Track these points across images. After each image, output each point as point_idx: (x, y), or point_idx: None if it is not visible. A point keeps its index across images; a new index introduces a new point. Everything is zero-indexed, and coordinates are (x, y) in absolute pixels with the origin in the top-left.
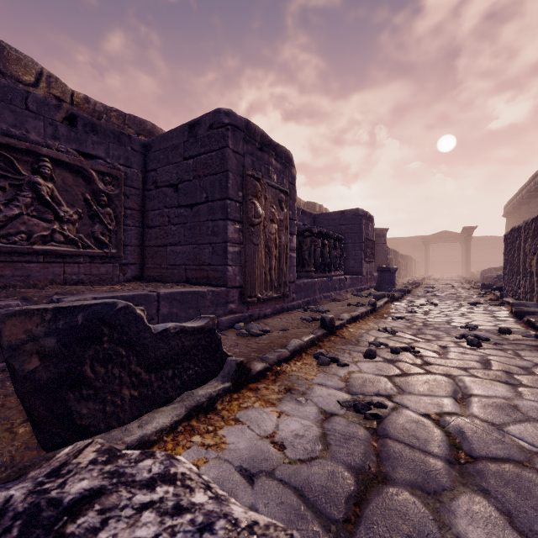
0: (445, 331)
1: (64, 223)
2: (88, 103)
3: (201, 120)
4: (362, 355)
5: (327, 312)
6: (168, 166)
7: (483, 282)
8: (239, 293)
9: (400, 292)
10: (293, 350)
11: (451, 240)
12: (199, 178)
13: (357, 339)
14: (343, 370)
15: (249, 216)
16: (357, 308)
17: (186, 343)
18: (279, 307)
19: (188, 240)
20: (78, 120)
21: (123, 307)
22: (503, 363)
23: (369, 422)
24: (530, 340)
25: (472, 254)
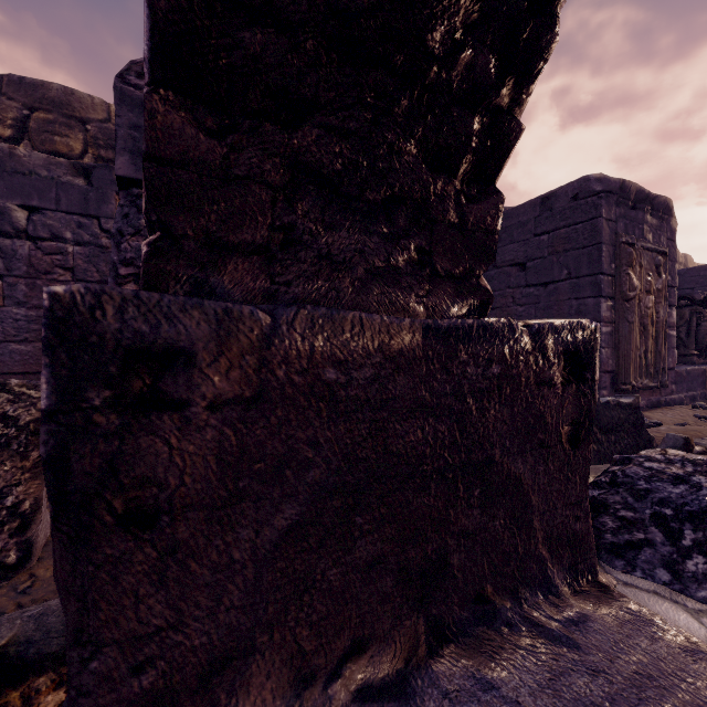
0: None
1: None
2: None
3: (559, 192)
4: None
5: None
6: (512, 245)
7: None
8: (611, 379)
9: None
10: None
11: None
12: (557, 254)
13: None
14: None
15: (622, 290)
16: None
17: (620, 415)
18: (654, 399)
19: None
20: None
21: None
22: None
23: None
24: None
25: None
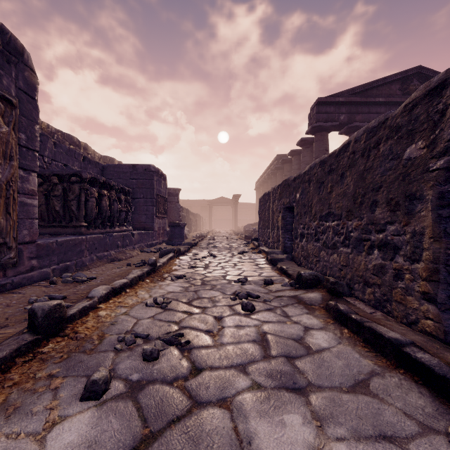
0: (222, 290)
1: None
2: None
3: None
4: (84, 387)
5: (87, 281)
6: None
7: (245, 234)
8: None
9: (188, 245)
10: None
11: (226, 204)
12: None
13: (104, 332)
14: None
15: None
16: (135, 269)
17: None
18: None
19: None
20: None
21: None
22: (279, 337)
23: None
24: (287, 289)
25: (238, 214)
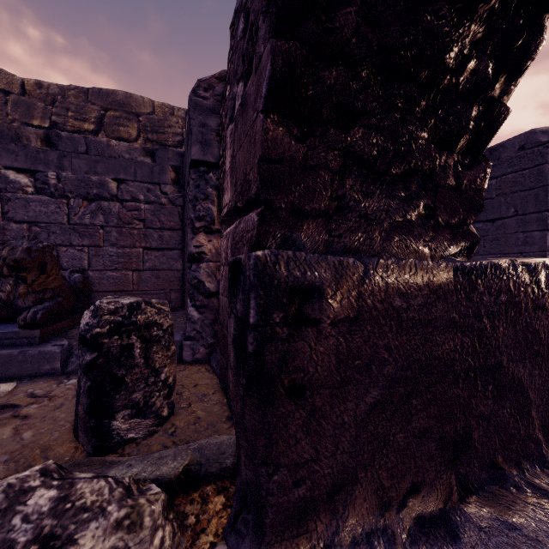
0: None
1: None
2: None
3: (506, 144)
4: None
5: None
6: None
7: None
8: None
9: None
10: None
11: None
12: (504, 195)
13: None
14: None
15: None
16: None
17: None
18: None
19: (489, 251)
20: None
21: None
22: None
23: None
24: None
25: None
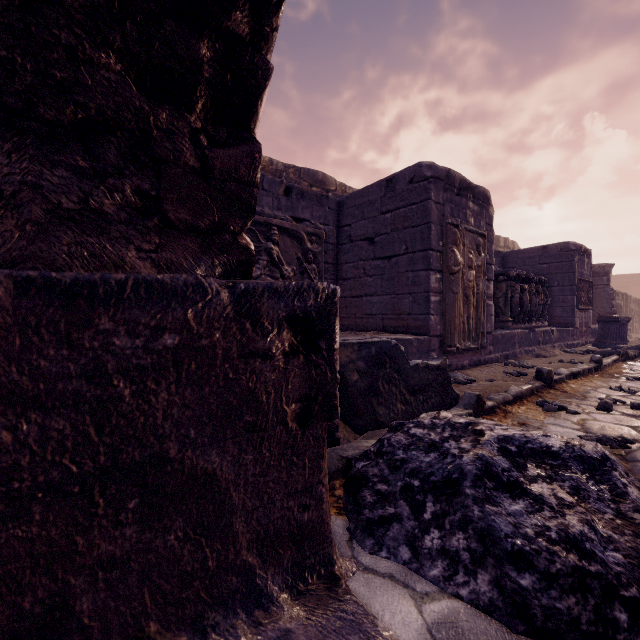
0: None
1: (285, 279)
2: (272, 165)
3: (399, 175)
4: (594, 407)
5: (534, 367)
6: (363, 221)
7: None
8: (439, 342)
9: (636, 349)
10: (515, 395)
11: None
12: (398, 231)
13: (583, 394)
14: (574, 417)
15: (449, 265)
16: (574, 365)
17: (429, 377)
18: (476, 359)
19: (386, 291)
20: (293, 191)
21: (395, 344)
22: None
23: (616, 451)
24: None
25: None
